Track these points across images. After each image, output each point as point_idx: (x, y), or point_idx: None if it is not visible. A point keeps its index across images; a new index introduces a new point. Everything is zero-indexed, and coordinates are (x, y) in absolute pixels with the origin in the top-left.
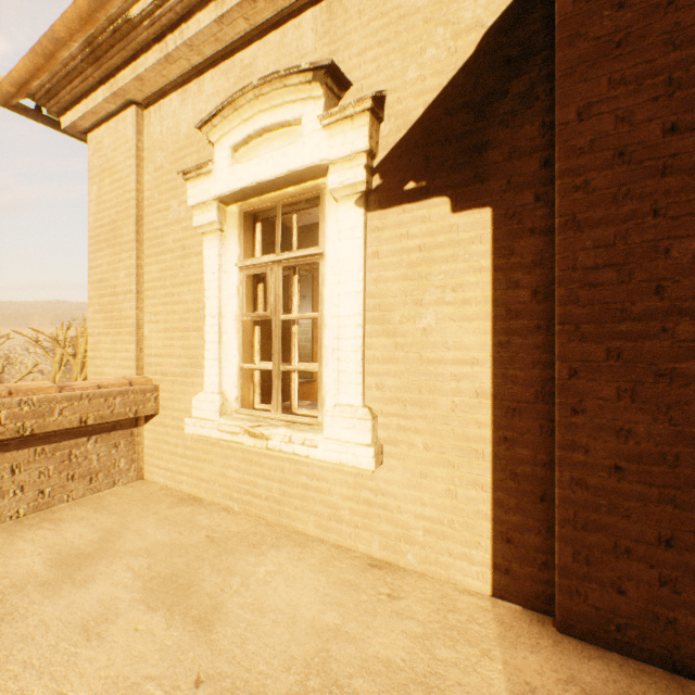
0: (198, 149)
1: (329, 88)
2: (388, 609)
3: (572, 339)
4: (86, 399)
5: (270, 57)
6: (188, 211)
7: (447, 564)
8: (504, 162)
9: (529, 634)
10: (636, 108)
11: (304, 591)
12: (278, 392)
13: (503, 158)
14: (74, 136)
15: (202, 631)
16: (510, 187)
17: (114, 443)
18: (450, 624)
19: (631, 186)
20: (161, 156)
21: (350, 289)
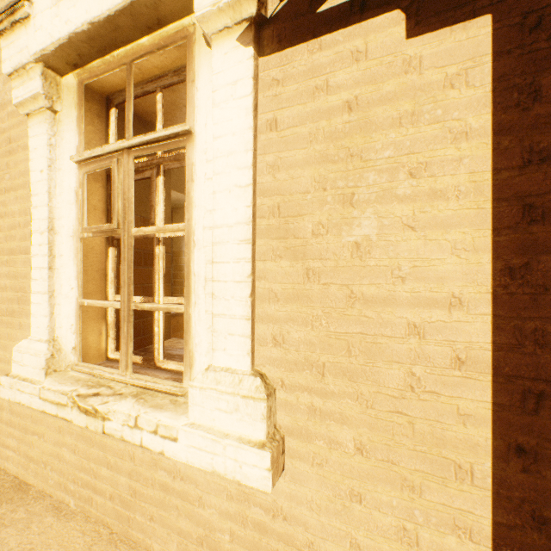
0: None
1: None
2: None
3: None
4: None
5: None
6: None
7: None
8: None
9: None
10: None
11: None
12: (128, 342)
13: None
14: None
15: None
16: None
17: None
18: None
19: None
20: None
21: (231, 181)
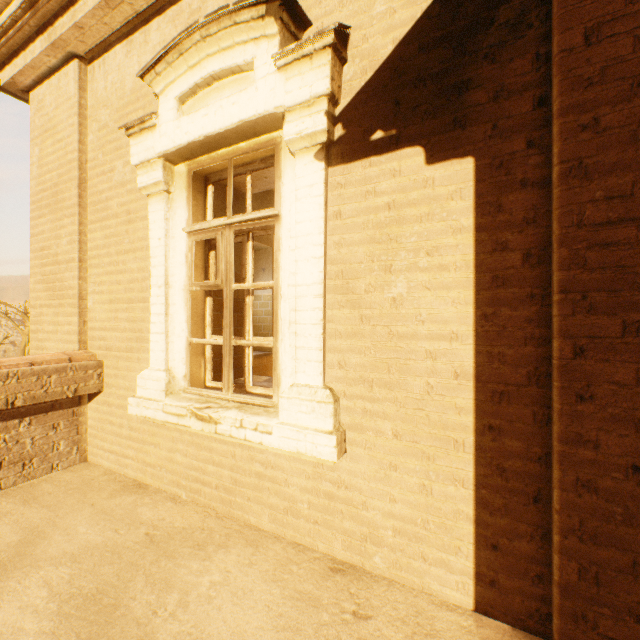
0: (143, 104)
1: (285, 25)
2: (354, 636)
3: (578, 310)
4: (13, 377)
5: None
6: (133, 172)
7: (421, 570)
8: (489, 103)
9: None
10: None
11: (254, 611)
12: (229, 370)
13: (488, 98)
14: (17, 96)
15: None
16: (497, 132)
17: (52, 424)
18: None
19: None
20: (105, 114)
21: (308, 254)
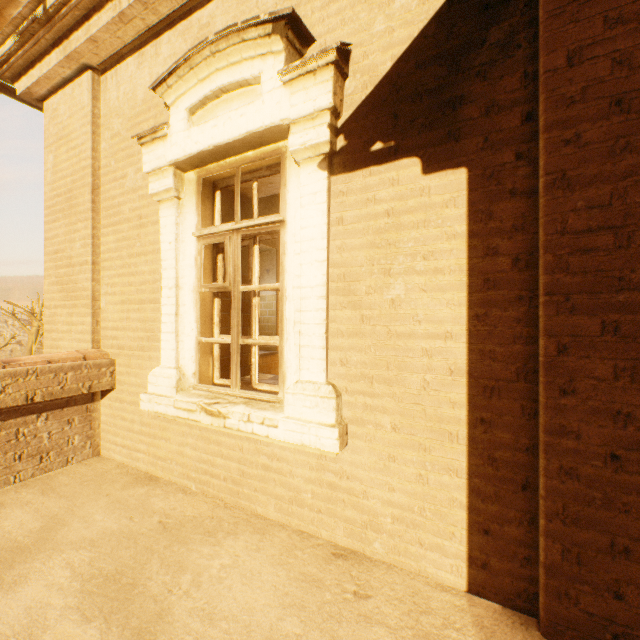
0: (154, 114)
1: (290, 42)
2: (354, 612)
3: (561, 311)
4: (33, 374)
5: (229, 14)
6: (145, 178)
7: (418, 555)
8: (481, 117)
9: None
10: (637, 49)
11: (262, 590)
12: (237, 367)
13: (480, 113)
14: (32, 105)
15: None
16: (488, 144)
17: (67, 420)
18: (424, 631)
19: (630, 138)
20: (117, 123)
21: (312, 258)
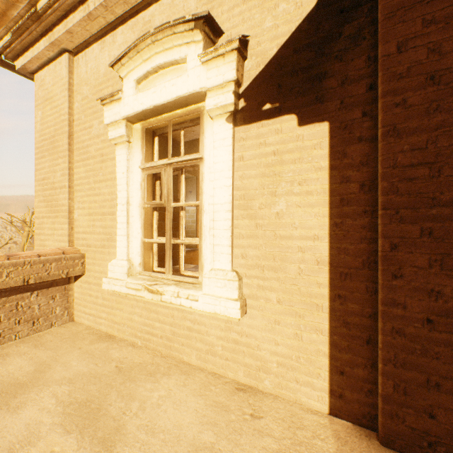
0: (112, 83)
1: (207, 34)
2: (251, 428)
3: (393, 221)
4: (28, 264)
5: (164, 14)
6: (105, 128)
7: (295, 389)
8: (338, 87)
9: (360, 448)
10: (444, 41)
11: (187, 413)
12: (170, 259)
13: (337, 84)
14: (26, 76)
15: (105, 451)
16: (343, 106)
17: (51, 296)
18: (299, 441)
19: (440, 102)
20: (86, 89)
21: (222, 184)
